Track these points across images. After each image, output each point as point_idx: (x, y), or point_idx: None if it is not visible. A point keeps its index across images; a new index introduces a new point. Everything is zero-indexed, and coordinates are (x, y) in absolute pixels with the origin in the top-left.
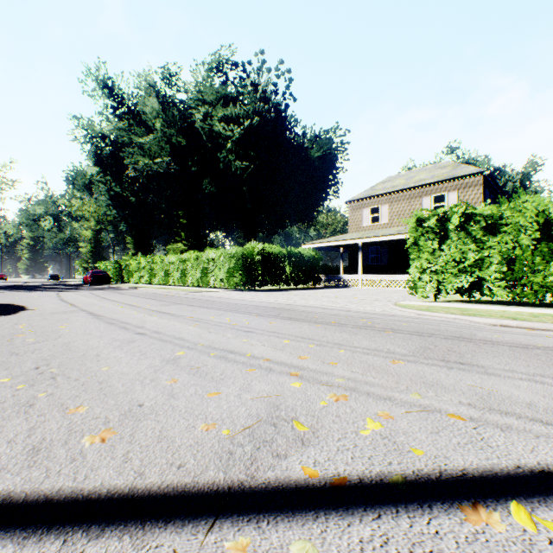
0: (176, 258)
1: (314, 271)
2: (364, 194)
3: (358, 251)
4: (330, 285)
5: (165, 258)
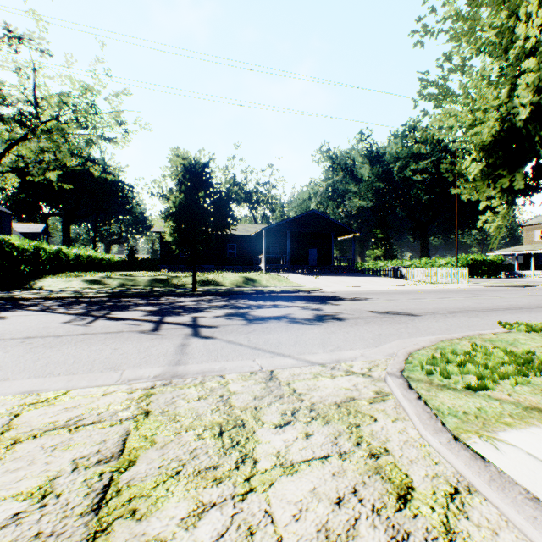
0: (412, 263)
1: (497, 269)
2: (535, 221)
3: (530, 256)
4: (508, 277)
5: (402, 262)
